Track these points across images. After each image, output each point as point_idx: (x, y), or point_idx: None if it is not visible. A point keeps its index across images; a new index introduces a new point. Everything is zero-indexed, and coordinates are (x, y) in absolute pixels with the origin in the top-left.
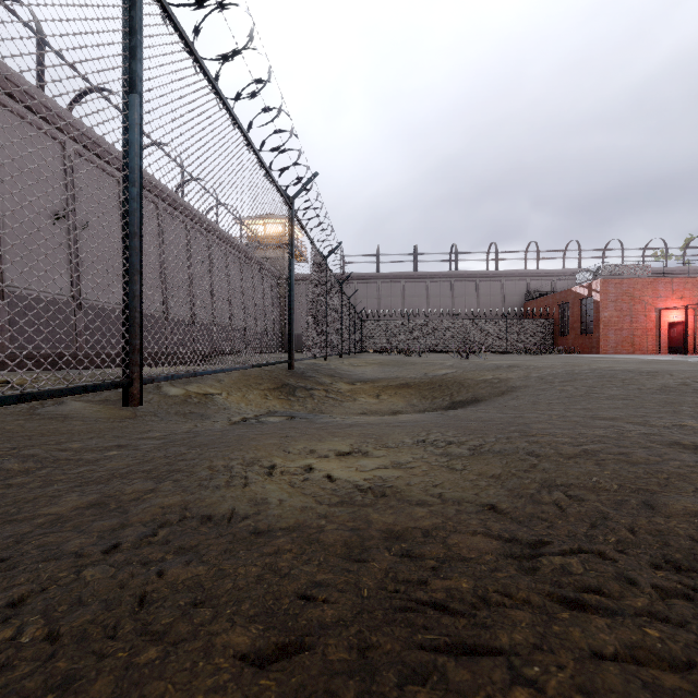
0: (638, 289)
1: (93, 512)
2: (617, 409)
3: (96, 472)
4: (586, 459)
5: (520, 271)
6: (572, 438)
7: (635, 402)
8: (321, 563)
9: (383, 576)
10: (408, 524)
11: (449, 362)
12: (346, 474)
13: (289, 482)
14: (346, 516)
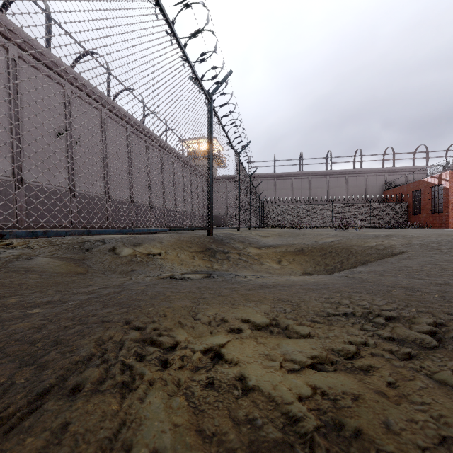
0: None
1: None
2: None
3: None
4: None
5: (380, 168)
6: None
7: None
8: None
9: None
10: None
11: (333, 233)
12: (268, 377)
13: (184, 386)
14: None
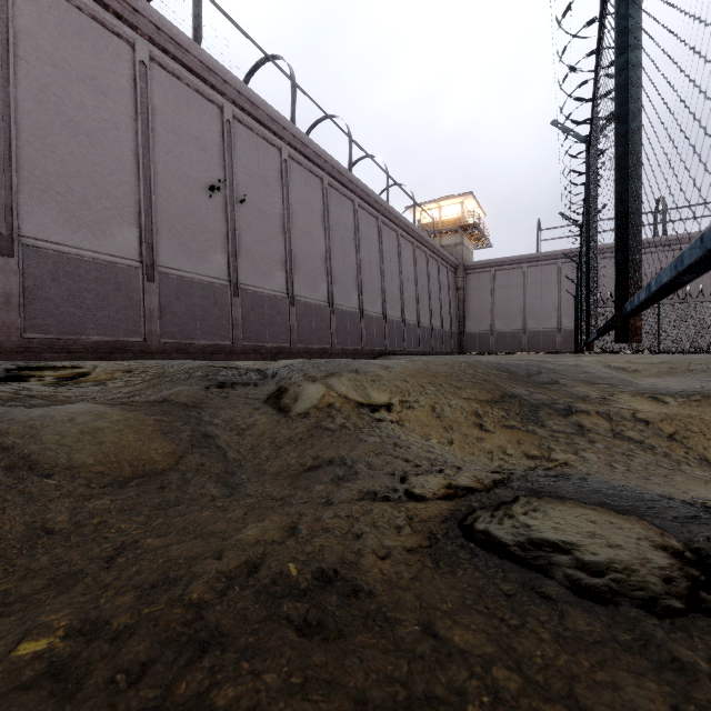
0: None
1: None
2: None
3: None
4: None
5: None
6: None
7: None
8: None
9: None
10: None
11: None
12: None
13: None
14: None
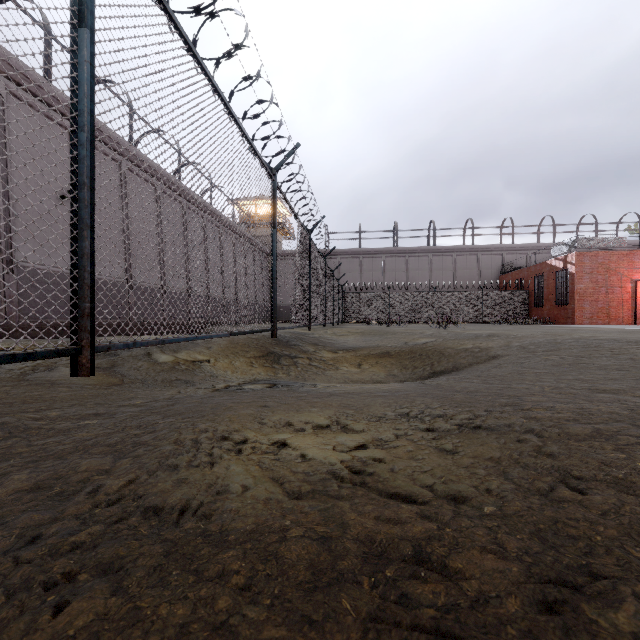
0: (614, 261)
1: (32, 496)
2: (615, 381)
3: (61, 444)
4: (602, 443)
5: (496, 245)
6: (575, 415)
7: (632, 373)
8: (273, 603)
9: (359, 636)
10: (393, 530)
11: (429, 332)
12: (321, 454)
13: (258, 462)
14: (316, 515)
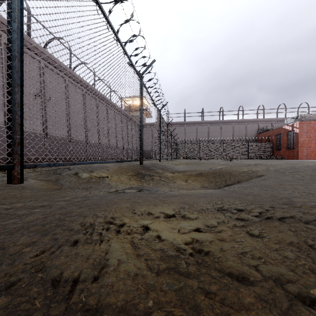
0: None
1: None
2: None
3: (15, 224)
4: None
5: (255, 119)
6: None
7: None
8: None
9: None
10: (240, 314)
11: (222, 162)
12: (171, 235)
13: (130, 240)
14: (173, 294)
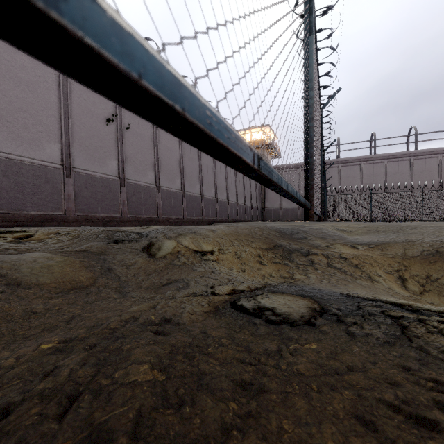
0: None
1: None
2: None
3: None
4: None
5: None
6: None
7: None
8: None
9: None
10: None
11: None
12: None
13: None
14: None
